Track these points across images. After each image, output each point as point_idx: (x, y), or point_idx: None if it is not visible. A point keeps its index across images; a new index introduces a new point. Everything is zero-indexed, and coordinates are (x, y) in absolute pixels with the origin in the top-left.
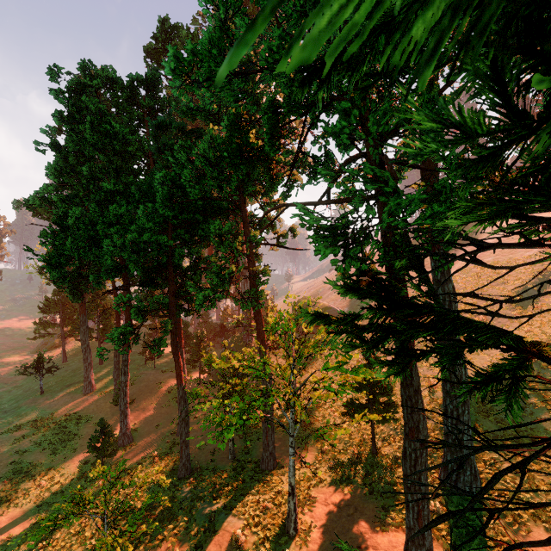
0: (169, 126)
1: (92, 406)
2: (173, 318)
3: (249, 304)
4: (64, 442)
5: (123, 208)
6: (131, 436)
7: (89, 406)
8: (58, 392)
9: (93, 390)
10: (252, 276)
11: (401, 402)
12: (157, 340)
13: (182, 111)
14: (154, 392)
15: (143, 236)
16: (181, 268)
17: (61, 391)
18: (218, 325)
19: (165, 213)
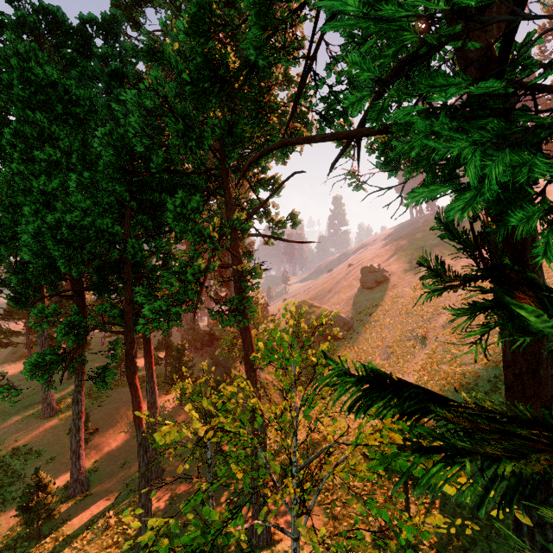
0: (126, 76)
1: (48, 436)
2: (129, 336)
3: (231, 318)
4: (2, 489)
5: (56, 183)
6: (86, 481)
7: (44, 436)
8: (13, 415)
9: (53, 413)
10: (236, 278)
11: (516, 528)
12: (100, 369)
13: (144, 55)
14: (125, 416)
15: (66, 216)
16: (146, 267)
17: (17, 413)
18: (206, 333)
19: (116, 190)
